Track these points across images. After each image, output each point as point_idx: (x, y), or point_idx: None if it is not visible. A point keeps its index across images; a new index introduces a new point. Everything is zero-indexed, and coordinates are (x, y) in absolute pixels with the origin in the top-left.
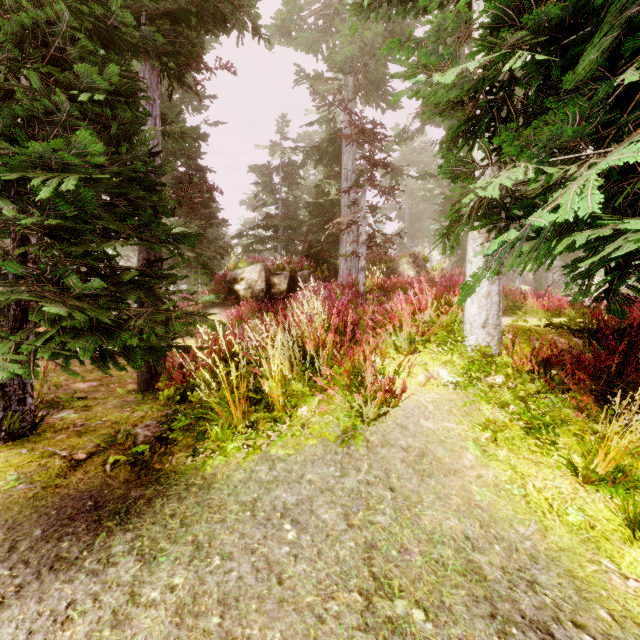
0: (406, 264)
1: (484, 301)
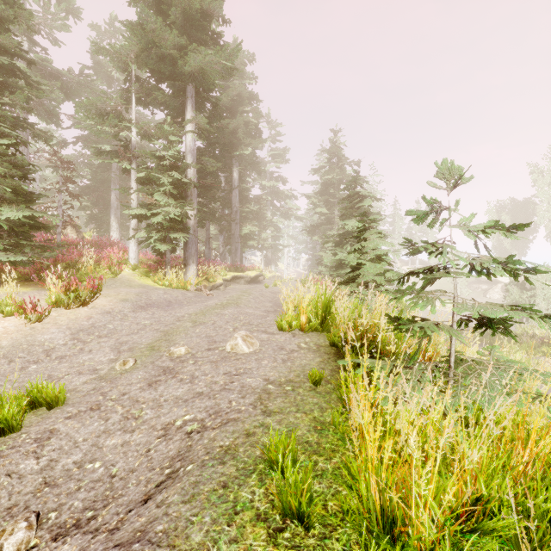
0: (70, 230)
1: (135, 253)
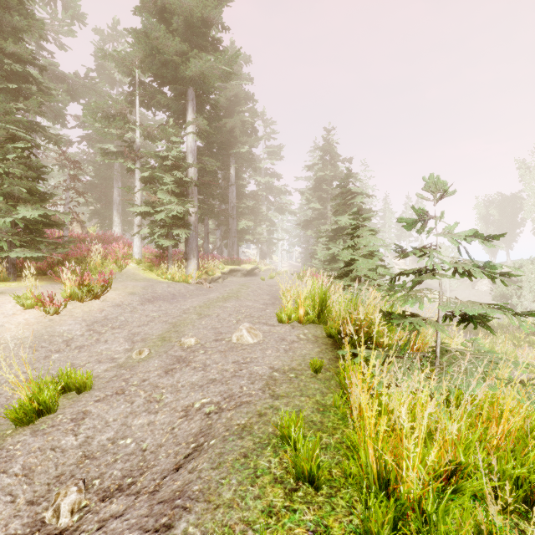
0: (75, 225)
1: (139, 248)
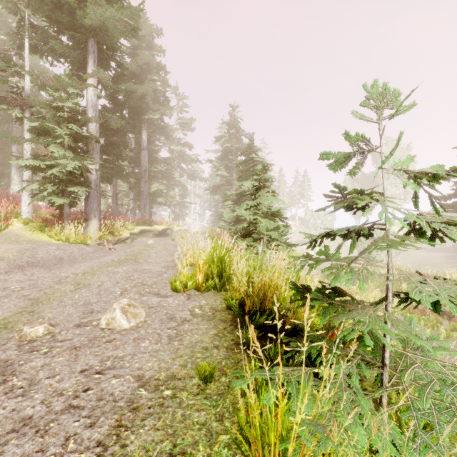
0: None
1: (28, 206)
